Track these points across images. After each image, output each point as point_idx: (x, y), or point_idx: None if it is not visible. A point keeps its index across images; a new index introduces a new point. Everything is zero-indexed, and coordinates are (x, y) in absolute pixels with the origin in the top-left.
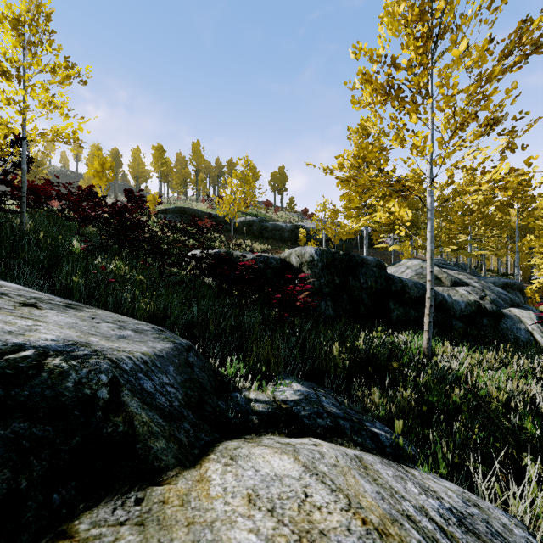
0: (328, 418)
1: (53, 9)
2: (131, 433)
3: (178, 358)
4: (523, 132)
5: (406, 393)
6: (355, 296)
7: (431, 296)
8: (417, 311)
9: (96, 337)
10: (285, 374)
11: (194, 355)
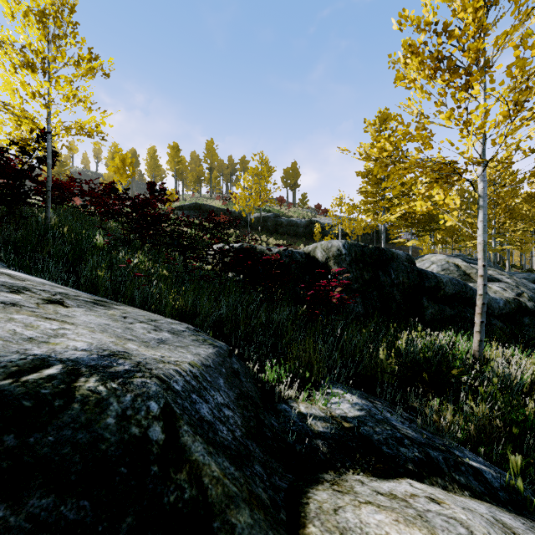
0: (414, 447)
1: (76, 2)
2: (202, 500)
3: (224, 366)
4: None
5: (487, 410)
6: (386, 292)
7: (483, 293)
8: (453, 309)
9: (133, 343)
10: (330, 381)
11: (236, 360)
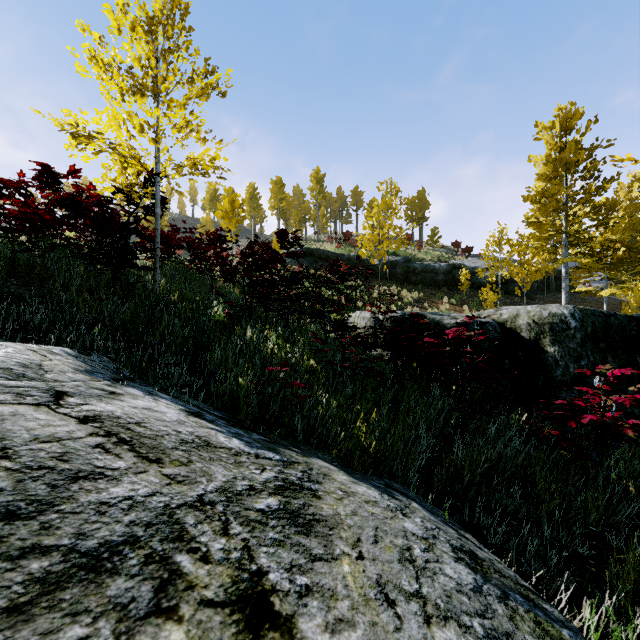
0: None
1: (189, 3)
2: None
3: None
4: None
5: None
6: None
7: None
8: None
9: None
10: None
11: None
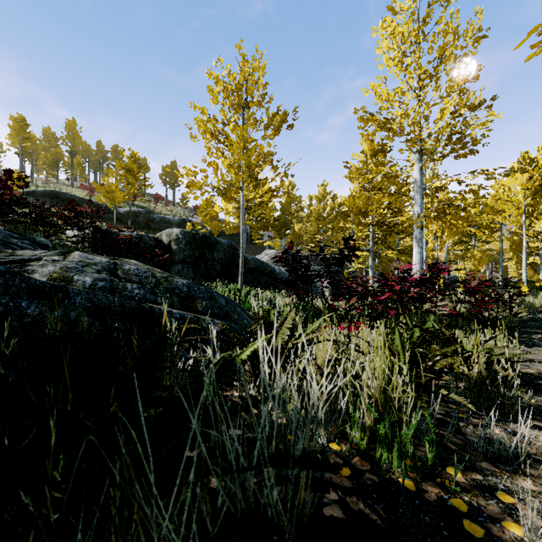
0: None
1: None
2: None
3: None
4: (285, 169)
5: None
6: (210, 265)
7: (242, 256)
8: (253, 276)
9: None
10: None
11: None
